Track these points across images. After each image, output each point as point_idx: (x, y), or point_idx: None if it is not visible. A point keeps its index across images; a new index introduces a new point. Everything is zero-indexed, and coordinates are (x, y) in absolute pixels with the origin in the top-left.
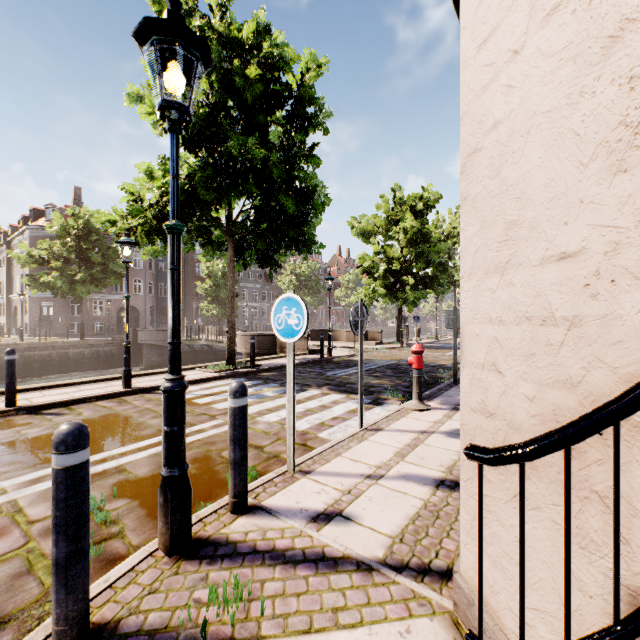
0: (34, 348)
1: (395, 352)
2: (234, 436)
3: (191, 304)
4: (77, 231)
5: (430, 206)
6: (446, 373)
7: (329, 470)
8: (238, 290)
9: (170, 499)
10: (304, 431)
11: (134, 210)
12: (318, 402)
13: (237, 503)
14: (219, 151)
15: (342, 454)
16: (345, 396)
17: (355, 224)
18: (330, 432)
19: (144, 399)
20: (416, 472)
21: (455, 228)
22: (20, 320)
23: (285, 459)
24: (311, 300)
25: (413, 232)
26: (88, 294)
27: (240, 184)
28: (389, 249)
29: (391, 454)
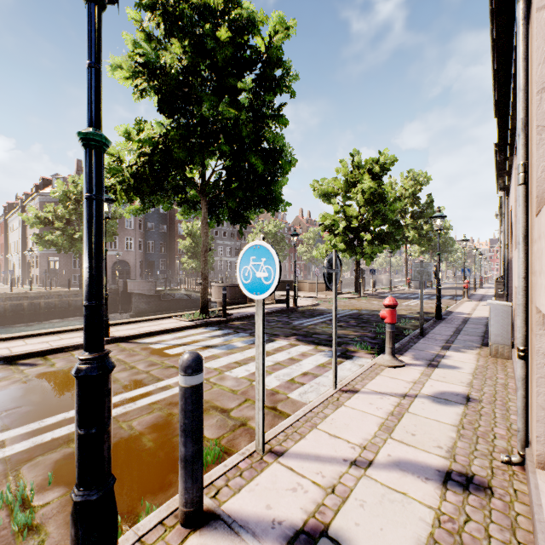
0: (40, 296)
1: (354, 302)
2: (185, 425)
3: (174, 259)
4: (76, 196)
5: (386, 169)
6: (408, 323)
7: (305, 451)
8: (214, 247)
9: (81, 537)
10: (273, 390)
11: (112, 169)
12: (286, 354)
13: (189, 513)
14: (191, 111)
15: (318, 426)
16: (313, 348)
17: (317, 186)
18: (301, 392)
19: (118, 349)
20: (411, 457)
21: (407, 190)
22: (32, 272)
23: (253, 429)
24: None
25: (370, 192)
26: None
27: (211, 142)
28: (348, 208)
29: (375, 427)
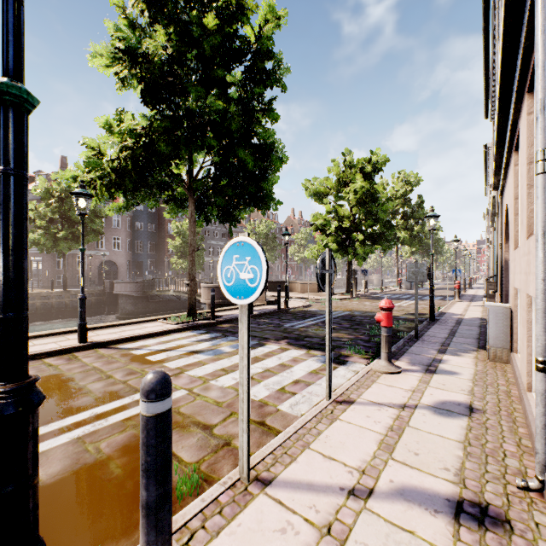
0: None
1: (347, 303)
2: (147, 464)
3: (163, 259)
4: (60, 193)
5: (378, 168)
6: (401, 325)
7: (296, 477)
8: (205, 247)
9: None
10: (262, 401)
11: (92, 163)
12: (277, 360)
13: None
14: (176, 102)
15: (310, 445)
16: (305, 352)
17: (309, 186)
18: (292, 403)
19: (96, 355)
20: (416, 483)
21: (398, 190)
22: None
23: (238, 449)
24: (269, 255)
25: (362, 192)
26: (69, 250)
27: (198, 136)
28: (340, 208)
29: (373, 445)
